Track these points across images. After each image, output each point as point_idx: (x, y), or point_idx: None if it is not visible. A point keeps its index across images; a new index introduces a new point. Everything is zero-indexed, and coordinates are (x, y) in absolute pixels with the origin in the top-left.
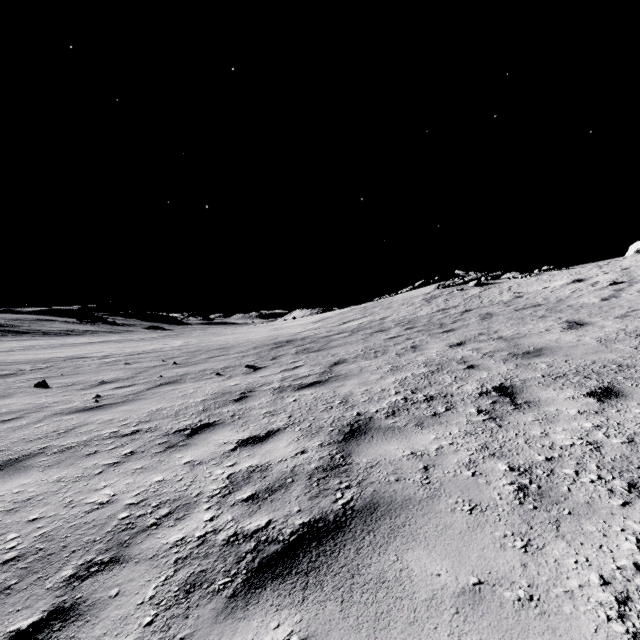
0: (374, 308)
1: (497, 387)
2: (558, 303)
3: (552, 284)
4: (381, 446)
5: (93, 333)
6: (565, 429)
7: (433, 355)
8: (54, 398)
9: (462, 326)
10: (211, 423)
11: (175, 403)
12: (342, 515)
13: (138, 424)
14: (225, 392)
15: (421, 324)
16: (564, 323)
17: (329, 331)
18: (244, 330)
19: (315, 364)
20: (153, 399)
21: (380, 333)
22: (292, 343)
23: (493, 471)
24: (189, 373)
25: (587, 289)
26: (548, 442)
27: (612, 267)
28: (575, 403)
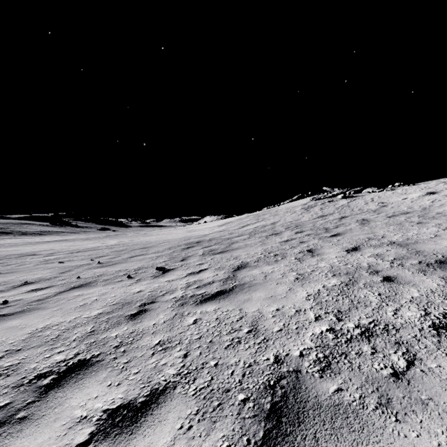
0: (264, 215)
1: None
2: (425, 211)
3: (409, 196)
4: None
5: (59, 233)
6: None
7: (335, 261)
8: None
9: (346, 231)
10: (86, 361)
11: (67, 318)
12: None
13: (2, 356)
14: (125, 302)
15: (308, 228)
16: None
17: (231, 233)
18: (166, 232)
19: (219, 267)
20: (51, 309)
21: (274, 236)
22: (200, 244)
23: None
24: (105, 274)
25: (445, 199)
26: None
27: None
28: None
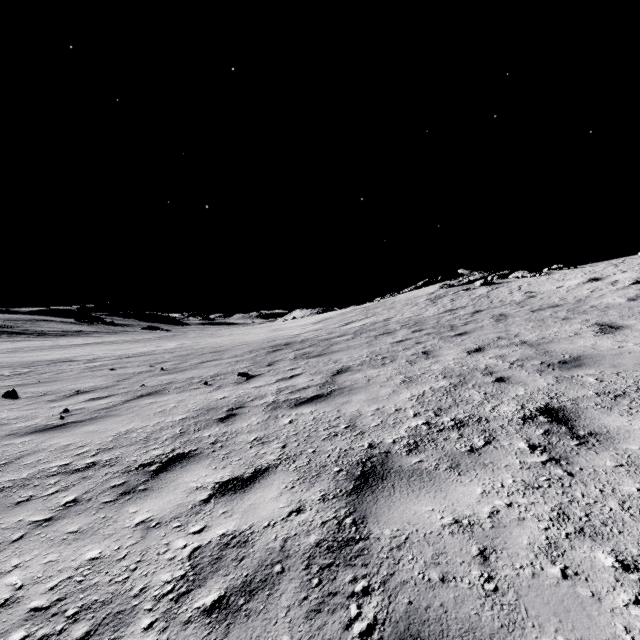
0: (376, 308)
1: (543, 409)
2: (578, 303)
3: (566, 283)
4: (408, 504)
5: (90, 334)
6: None
7: (450, 363)
8: (17, 412)
9: (476, 329)
10: (186, 454)
11: (149, 422)
12: None
13: (97, 453)
14: (210, 408)
15: (429, 326)
16: (594, 326)
17: (330, 333)
18: (242, 331)
19: (315, 372)
20: (126, 416)
21: (385, 336)
22: (290, 346)
23: (595, 569)
24: (175, 381)
25: (607, 288)
26: None
27: (629, 265)
28: None
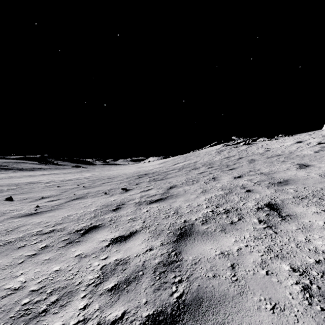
0: (190, 156)
1: (267, 204)
2: (290, 154)
3: (285, 144)
4: (200, 246)
5: (46, 169)
6: (320, 236)
7: (225, 183)
8: (13, 207)
9: (239, 166)
10: (97, 225)
11: (79, 211)
12: (177, 309)
13: (54, 225)
14: (108, 205)
15: (216, 165)
16: (296, 165)
17: (167, 169)
18: (123, 168)
19: (159, 188)
20: (67, 209)
21: (194, 170)
22: (147, 175)
23: (280, 271)
24: (90, 192)
25: (305, 146)
26: (312, 247)
27: (317, 135)
28: (320, 216)
